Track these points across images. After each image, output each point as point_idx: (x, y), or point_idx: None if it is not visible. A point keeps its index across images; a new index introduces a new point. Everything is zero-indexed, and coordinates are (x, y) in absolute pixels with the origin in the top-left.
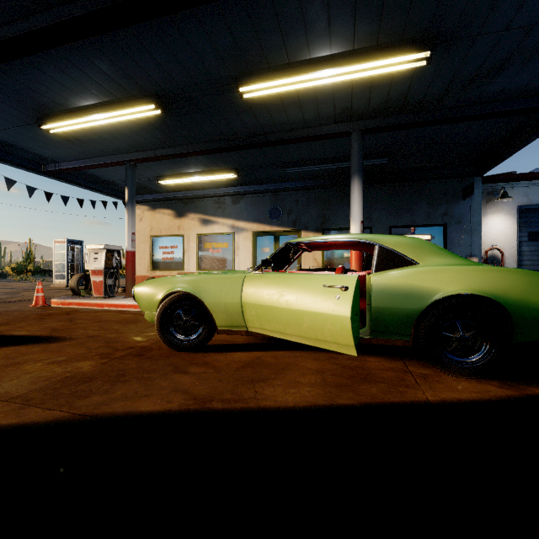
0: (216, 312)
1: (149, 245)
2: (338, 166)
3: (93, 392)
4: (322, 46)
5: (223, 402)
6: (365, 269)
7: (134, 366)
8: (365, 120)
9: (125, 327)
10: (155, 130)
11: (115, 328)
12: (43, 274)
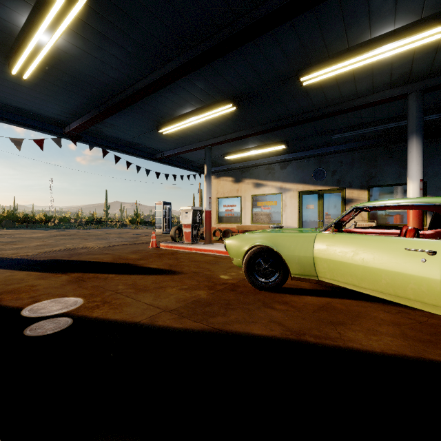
0: (291, 262)
1: (216, 204)
2: (389, 126)
3: (216, 314)
4: (385, 25)
5: (314, 337)
6: (431, 227)
7: (233, 298)
8: (426, 80)
9: (212, 267)
10: (228, 122)
11: (207, 267)
12: (145, 224)
